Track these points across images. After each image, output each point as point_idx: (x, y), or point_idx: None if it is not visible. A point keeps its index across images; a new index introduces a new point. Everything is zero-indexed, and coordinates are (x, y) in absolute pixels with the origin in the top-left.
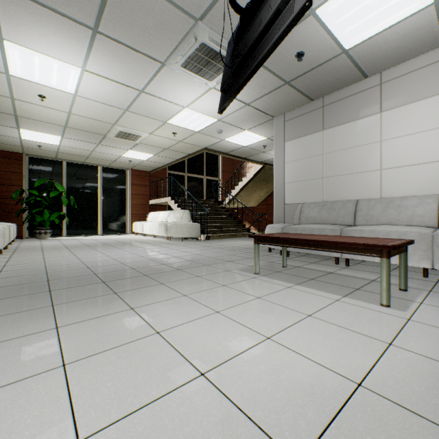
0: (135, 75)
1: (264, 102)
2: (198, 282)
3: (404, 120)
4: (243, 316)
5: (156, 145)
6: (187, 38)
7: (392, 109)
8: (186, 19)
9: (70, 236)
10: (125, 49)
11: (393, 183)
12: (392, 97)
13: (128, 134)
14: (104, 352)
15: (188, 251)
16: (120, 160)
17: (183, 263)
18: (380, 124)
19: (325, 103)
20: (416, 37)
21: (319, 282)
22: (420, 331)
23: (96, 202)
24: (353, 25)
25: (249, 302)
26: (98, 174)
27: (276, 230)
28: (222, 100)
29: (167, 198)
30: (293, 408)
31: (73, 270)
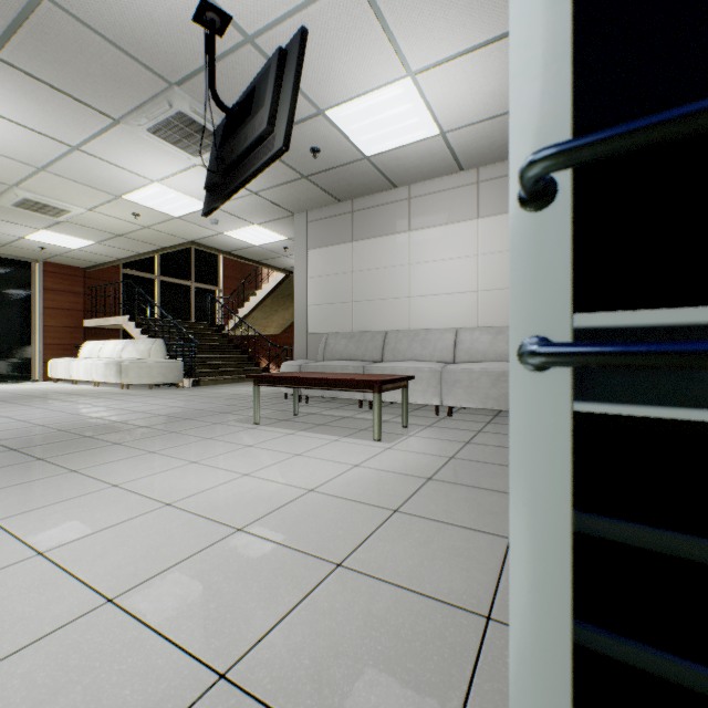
0: (64, 125)
1: (278, 194)
2: (173, 438)
3: (430, 244)
4: (225, 462)
5: (99, 227)
6: (157, 101)
7: (419, 230)
8: (155, 79)
9: None
10: (49, 90)
11: (421, 314)
12: (420, 216)
13: (43, 204)
14: (46, 507)
15: (160, 403)
16: (19, 245)
17: (151, 418)
18: (409, 245)
19: (355, 209)
20: (434, 160)
21: (328, 427)
22: (389, 455)
23: None
24: (369, 135)
25: (236, 451)
26: None
27: (292, 368)
28: (208, 201)
29: (120, 318)
30: (249, 509)
31: None
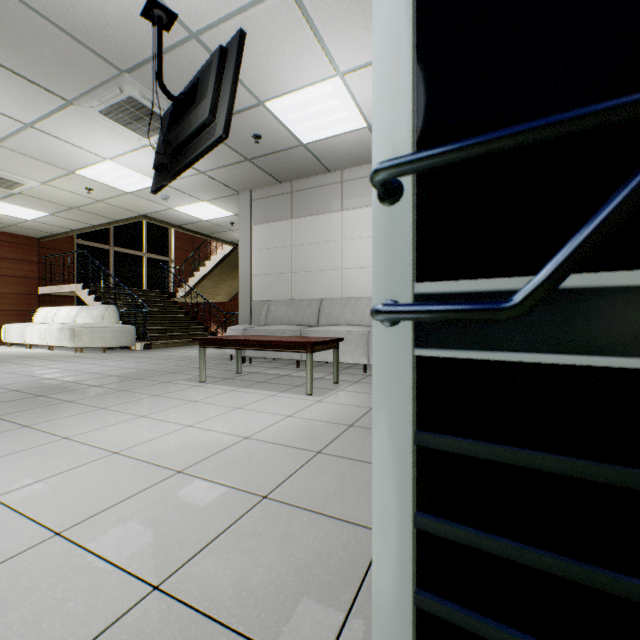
0: (18, 104)
1: (224, 174)
2: (123, 395)
3: (360, 223)
4: (171, 416)
5: (53, 200)
6: (109, 86)
7: (351, 210)
8: (106, 66)
9: None
10: (2, 70)
11: (352, 284)
12: (351, 197)
13: None
14: None
15: (112, 365)
16: None
17: (103, 378)
18: (342, 223)
19: (294, 189)
20: (363, 149)
21: (267, 384)
22: (319, 407)
23: None
24: (305, 125)
25: (182, 406)
26: None
27: (237, 332)
28: (156, 180)
29: (74, 285)
30: (190, 454)
31: None
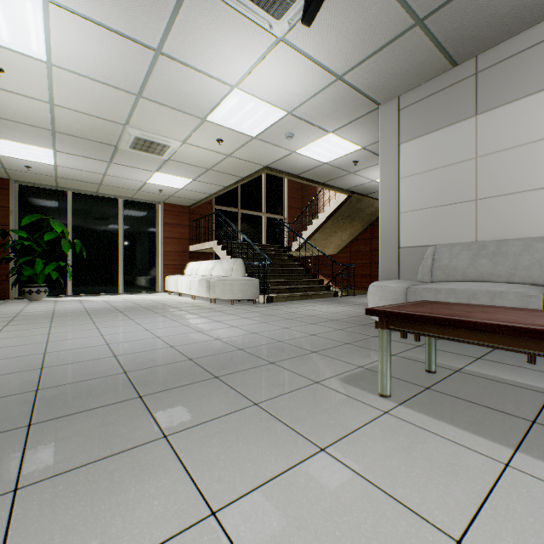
0: (141, 12)
1: (368, 72)
2: (255, 430)
3: None
4: None
5: (193, 162)
6: None
7: None
8: None
9: (77, 295)
10: None
11: None
12: None
13: (149, 142)
14: None
15: (239, 325)
16: (146, 189)
17: (227, 355)
18: None
19: (480, 67)
20: None
21: None
22: None
23: (114, 248)
24: None
25: None
26: (117, 210)
27: (392, 292)
28: None
29: (211, 242)
30: None
31: (4, 376)
